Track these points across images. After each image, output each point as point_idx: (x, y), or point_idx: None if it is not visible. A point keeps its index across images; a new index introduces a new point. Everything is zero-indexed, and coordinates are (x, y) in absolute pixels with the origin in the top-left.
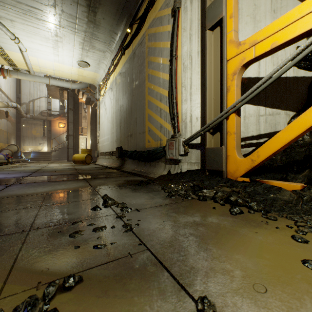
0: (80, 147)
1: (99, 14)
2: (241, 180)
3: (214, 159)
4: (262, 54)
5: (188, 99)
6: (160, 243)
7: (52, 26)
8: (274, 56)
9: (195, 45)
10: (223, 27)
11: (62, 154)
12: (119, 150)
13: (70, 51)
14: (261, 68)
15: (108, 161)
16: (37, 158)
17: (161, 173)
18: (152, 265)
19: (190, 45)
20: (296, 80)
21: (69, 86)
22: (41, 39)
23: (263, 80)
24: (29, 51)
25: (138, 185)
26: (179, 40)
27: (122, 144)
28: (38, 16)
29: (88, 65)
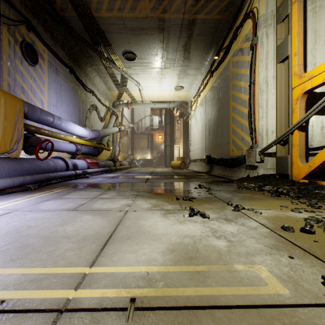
0: (174, 155)
1: (192, 52)
2: (302, 181)
3: (282, 165)
4: (316, 85)
5: (264, 116)
6: (223, 197)
7: (159, 70)
8: None
9: (271, 71)
10: (288, 63)
11: (160, 161)
12: (207, 158)
13: (170, 82)
14: None
15: (199, 167)
16: (144, 164)
17: (242, 176)
18: (217, 199)
19: (266, 72)
20: None
21: (168, 106)
22: (151, 80)
23: (314, 107)
24: (143, 89)
25: (220, 182)
26: (256, 69)
27: (210, 152)
28: (152, 66)
29: (182, 88)
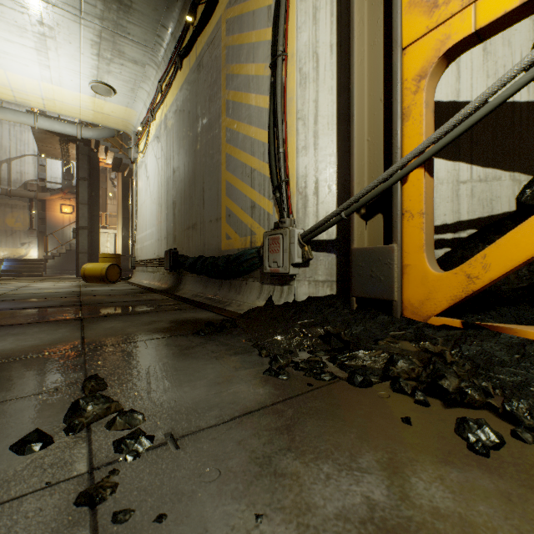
0: (103, 251)
1: None
2: (439, 322)
3: (371, 274)
4: (495, 20)
5: (310, 145)
6: None
7: (30, 1)
8: (489, 59)
9: (326, 30)
10: None
11: (67, 263)
12: (171, 255)
13: (74, 60)
14: (462, 82)
15: (153, 277)
16: (15, 272)
17: (253, 302)
18: None
19: (315, 30)
20: (533, 109)
21: (77, 133)
22: (8, 29)
23: (503, 79)
24: None
25: (198, 334)
26: (290, 21)
27: (177, 243)
28: None
29: (112, 91)
